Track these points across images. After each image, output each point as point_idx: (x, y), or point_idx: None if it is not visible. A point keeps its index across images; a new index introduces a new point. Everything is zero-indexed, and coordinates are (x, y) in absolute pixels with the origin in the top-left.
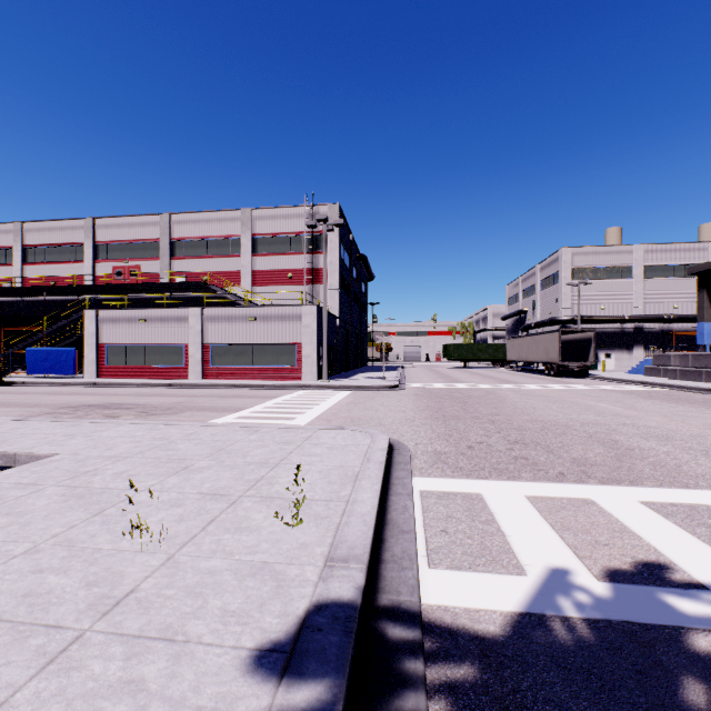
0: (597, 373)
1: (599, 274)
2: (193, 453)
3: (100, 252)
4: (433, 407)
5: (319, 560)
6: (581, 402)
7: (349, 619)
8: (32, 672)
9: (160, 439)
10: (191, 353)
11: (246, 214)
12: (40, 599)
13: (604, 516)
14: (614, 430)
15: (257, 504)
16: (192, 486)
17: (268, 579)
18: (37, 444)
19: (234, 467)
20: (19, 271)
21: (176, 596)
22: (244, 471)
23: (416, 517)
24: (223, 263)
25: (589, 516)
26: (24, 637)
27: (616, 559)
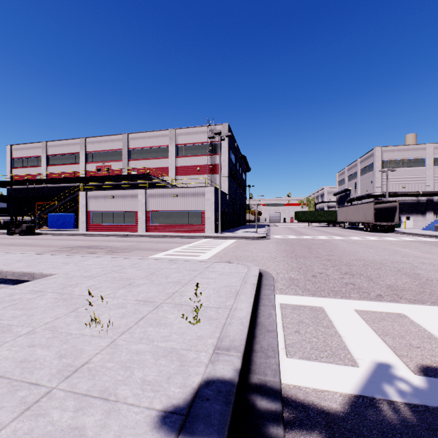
0: (400, 230)
1: (401, 164)
2: (135, 275)
3: (88, 158)
4: (289, 250)
5: (210, 348)
6: (390, 248)
7: (229, 393)
8: (15, 415)
9: (117, 266)
10: (139, 216)
11: (172, 132)
12: (29, 364)
13: (415, 326)
14: (416, 267)
15: (171, 309)
16: (132, 295)
17: (174, 359)
18: (46, 268)
19: (160, 284)
20: (45, 170)
21: (113, 367)
22: (166, 287)
23: (277, 321)
24: (158, 162)
25: (403, 325)
26: (15, 390)
27: (427, 358)
